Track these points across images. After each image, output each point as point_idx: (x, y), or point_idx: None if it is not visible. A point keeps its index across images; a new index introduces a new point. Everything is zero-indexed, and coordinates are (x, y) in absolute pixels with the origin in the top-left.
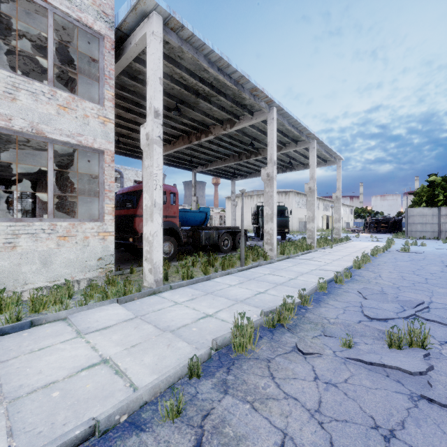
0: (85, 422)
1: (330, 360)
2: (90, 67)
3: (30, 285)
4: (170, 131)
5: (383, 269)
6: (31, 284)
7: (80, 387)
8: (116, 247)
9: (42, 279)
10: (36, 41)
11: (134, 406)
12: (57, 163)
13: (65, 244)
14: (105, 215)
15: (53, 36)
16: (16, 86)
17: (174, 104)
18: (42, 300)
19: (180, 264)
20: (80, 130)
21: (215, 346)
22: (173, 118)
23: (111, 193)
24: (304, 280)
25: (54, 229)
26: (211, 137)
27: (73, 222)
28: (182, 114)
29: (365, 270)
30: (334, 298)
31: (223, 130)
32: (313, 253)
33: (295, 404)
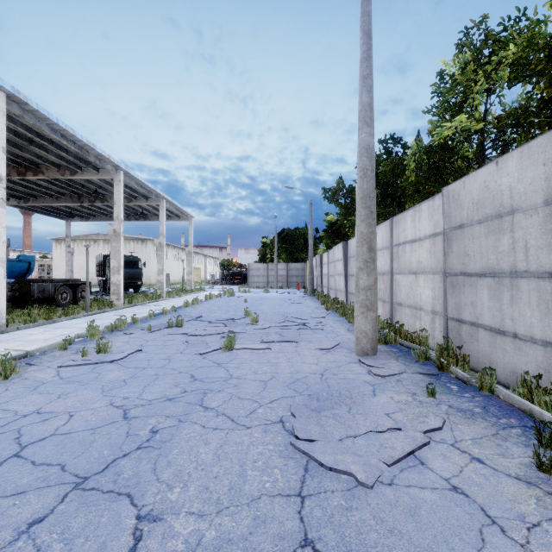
0: (23, 352)
1: (139, 334)
2: None
3: None
4: None
5: (203, 306)
6: None
7: None
8: None
9: None
10: None
11: (42, 351)
12: None
13: None
14: None
15: None
16: None
17: None
18: None
19: (11, 316)
20: None
21: (77, 336)
22: None
23: None
24: (142, 315)
25: None
26: (43, 178)
27: None
28: None
29: (190, 308)
30: (156, 320)
31: (61, 175)
32: (161, 301)
33: (118, 342)
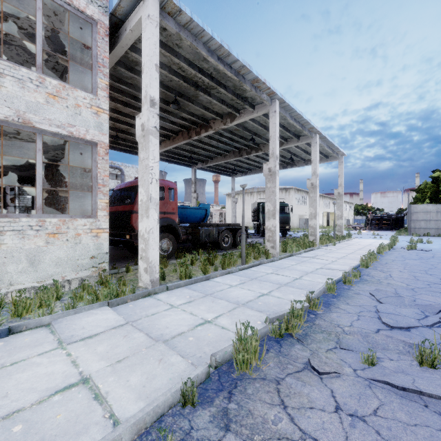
0: None
1: (352, 381)
2: (84, 56)
3: (16, 285)
4: (169, 126)
5: (393, 268)
6: (17, 285)
7: (49, 419)
8: (115, 244)
9: (29, 279)
10: (28, 29)
11: None
12: (52, 158)
13: (55, 241)
14: (98, 211)
15: (45, 23)
16: (0, 72)
17: (173, 97)
18: (25, 303)
19: (178, 262)
20: (71, 120)
21: (214, 363)
22: (172, 112)
23: (105, 188)
24: (310, 280)
25: (42, 225)
26: (211, 132)
27: (64, 218)
28: (181, 108)
29: (373, 269)
30: (345, 301)
31: (224, 124)
32: (316, 250)
33: None
